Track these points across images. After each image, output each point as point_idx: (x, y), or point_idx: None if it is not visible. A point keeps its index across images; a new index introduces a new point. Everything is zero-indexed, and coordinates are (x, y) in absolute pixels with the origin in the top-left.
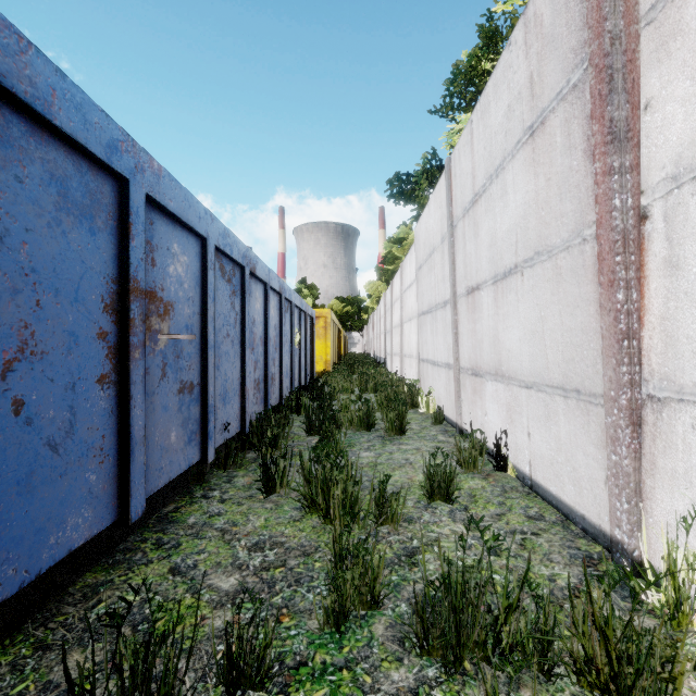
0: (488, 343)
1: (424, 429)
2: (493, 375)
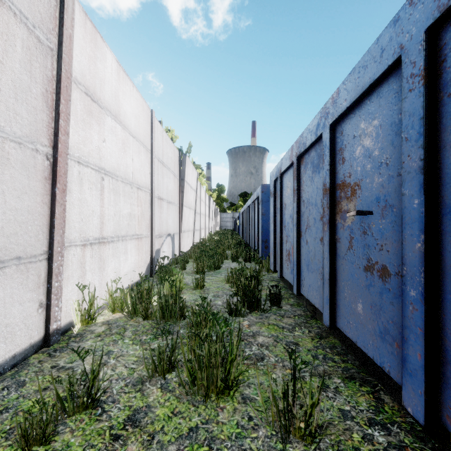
0: None
1: None
2: None
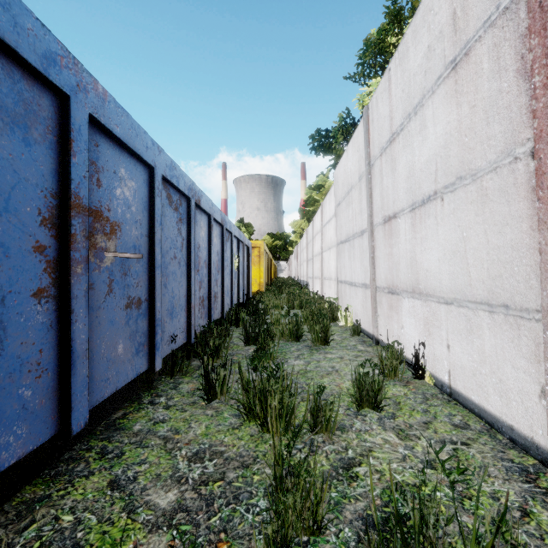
0: (405, 264)
1: (345, 339)
2: (410, 293)
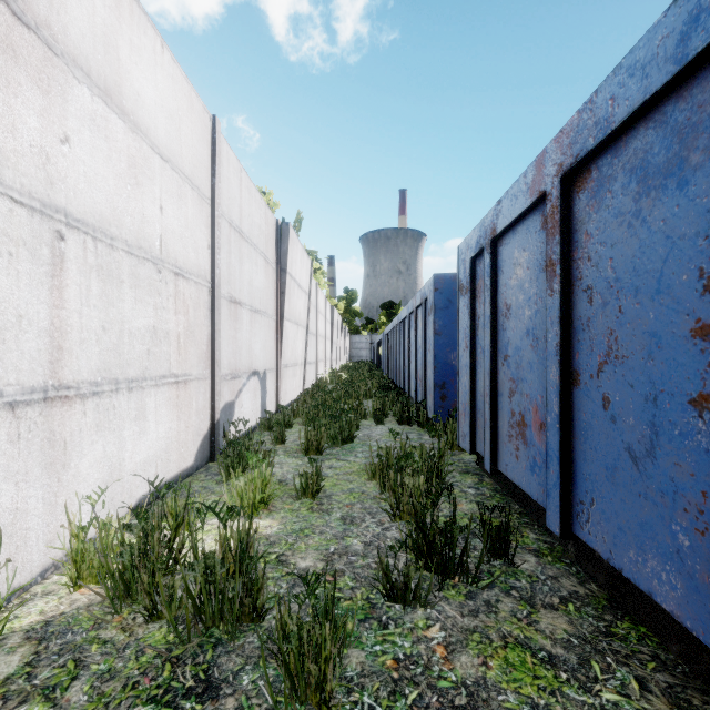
0: None
1: None
2: None
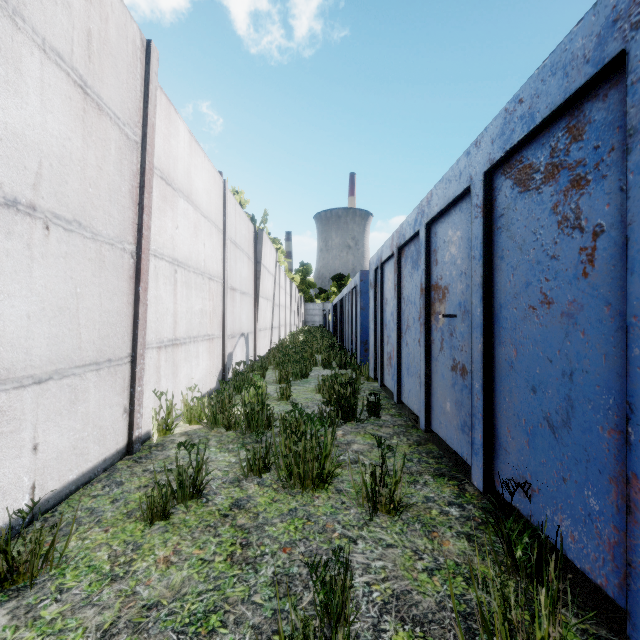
0: None
1: None
2: None
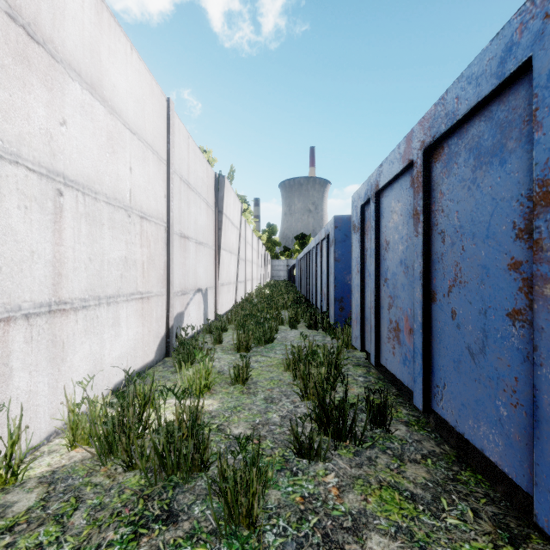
0: None
1: None
2: None
